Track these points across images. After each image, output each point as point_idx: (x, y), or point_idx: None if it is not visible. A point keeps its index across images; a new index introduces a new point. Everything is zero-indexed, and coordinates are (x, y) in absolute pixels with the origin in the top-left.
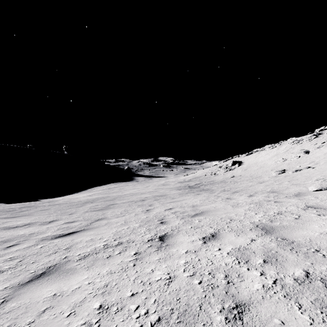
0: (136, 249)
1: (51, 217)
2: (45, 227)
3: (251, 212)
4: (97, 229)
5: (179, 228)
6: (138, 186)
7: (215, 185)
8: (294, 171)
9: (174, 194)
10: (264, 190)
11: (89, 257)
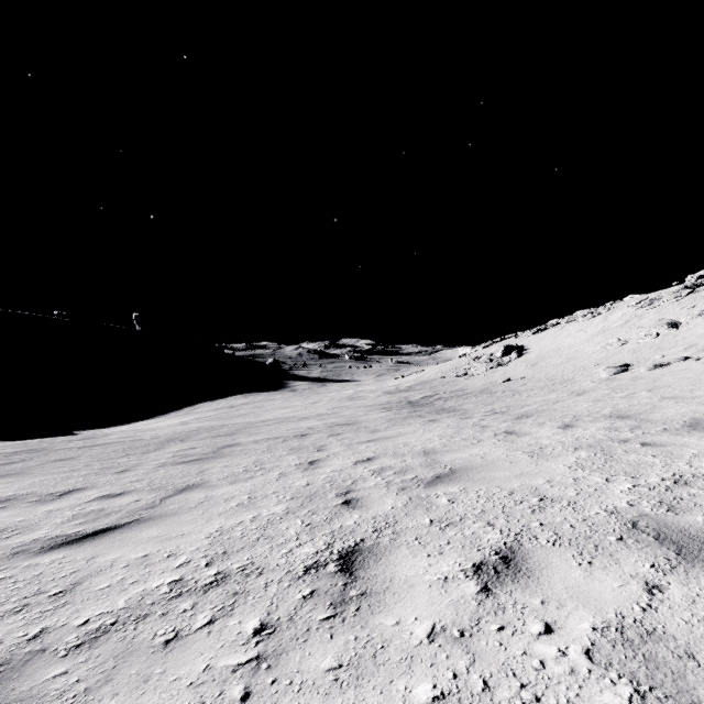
0: (264, 607)
1: (71, 481)
2: (42, 510)
3: (591, 474)
4: (173, 519)
5: (395, 524)
6: (294, 401)
7: (469, 399)
8: (651, 367)
9: (376, 422)
10: (597, 412)
11: (109, 636)
